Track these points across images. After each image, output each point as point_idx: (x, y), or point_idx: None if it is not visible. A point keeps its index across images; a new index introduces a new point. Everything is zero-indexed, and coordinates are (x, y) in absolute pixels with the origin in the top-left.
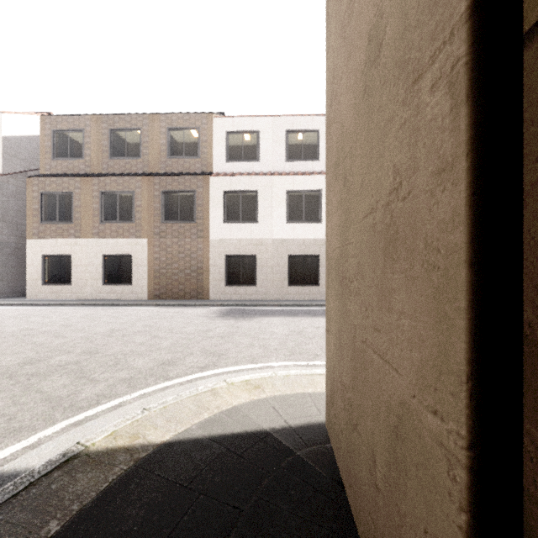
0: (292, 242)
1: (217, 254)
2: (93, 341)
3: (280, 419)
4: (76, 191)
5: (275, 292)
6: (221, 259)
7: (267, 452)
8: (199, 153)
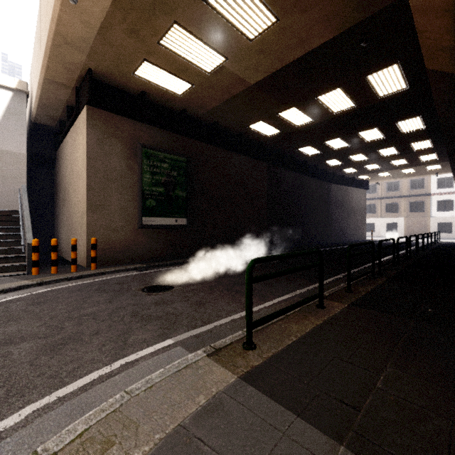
0: None
1: (433, 222)
2: None
3: None
4: (376, 204)
5: None
6: (435, 224)
7: None
8: (424, 187)
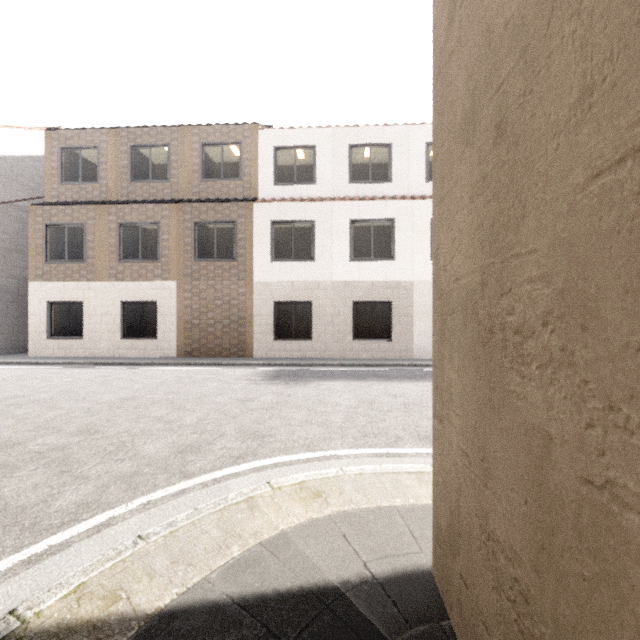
0: (358, 285)
1: (263, 300)
2: (95, 415)
3: (356, 561)
4: (88, 222)
5: (336, 349)
6: (268, 306)
7: (339, 639)
8: (241, 174)
